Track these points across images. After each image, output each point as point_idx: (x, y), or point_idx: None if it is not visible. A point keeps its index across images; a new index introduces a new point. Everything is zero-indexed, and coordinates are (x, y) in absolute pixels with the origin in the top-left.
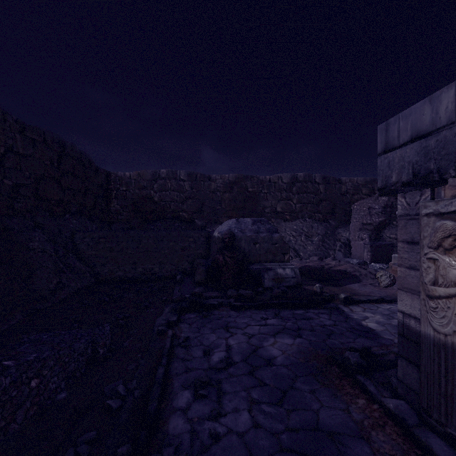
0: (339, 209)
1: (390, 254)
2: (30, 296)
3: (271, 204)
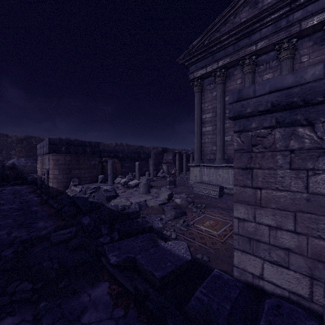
0: None
1: None
2: None
3: None
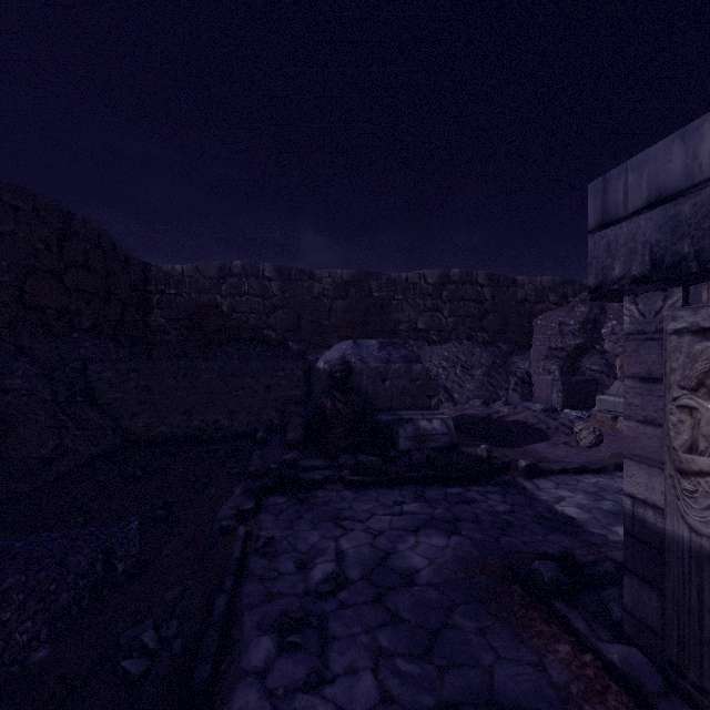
0: (514, 325)
1: (591, 395)
2: (5, 470)
3: (408, 317)
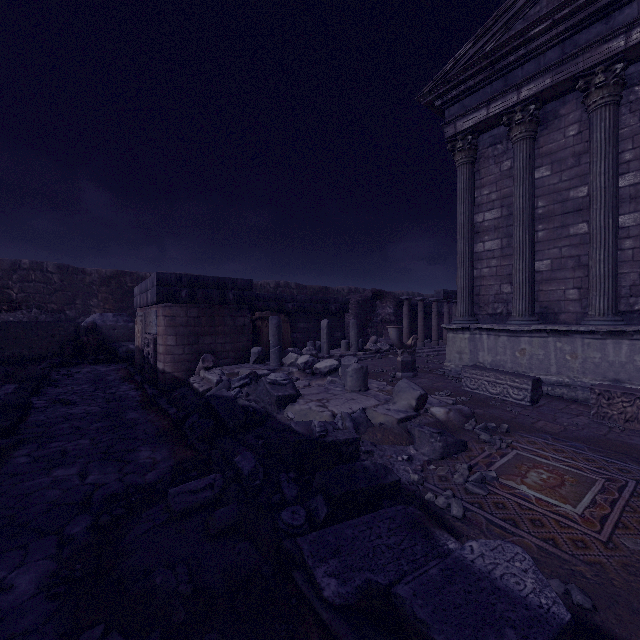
0: None
1: None
2: None
3: None
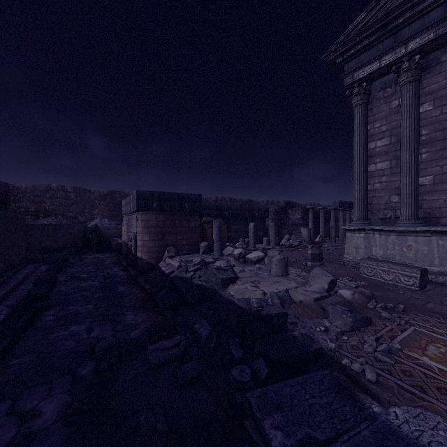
0: None
1: None
2: None
3: None
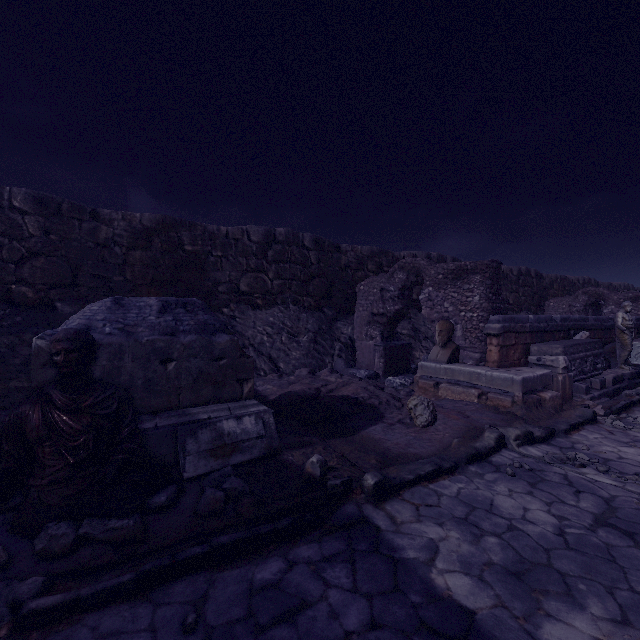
0: (338, 291)
1: (407, 358)
2: None
3: (229, 277)
